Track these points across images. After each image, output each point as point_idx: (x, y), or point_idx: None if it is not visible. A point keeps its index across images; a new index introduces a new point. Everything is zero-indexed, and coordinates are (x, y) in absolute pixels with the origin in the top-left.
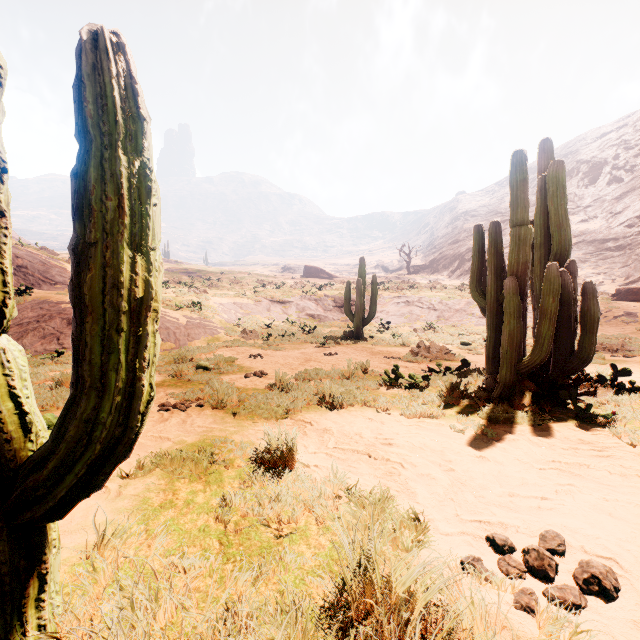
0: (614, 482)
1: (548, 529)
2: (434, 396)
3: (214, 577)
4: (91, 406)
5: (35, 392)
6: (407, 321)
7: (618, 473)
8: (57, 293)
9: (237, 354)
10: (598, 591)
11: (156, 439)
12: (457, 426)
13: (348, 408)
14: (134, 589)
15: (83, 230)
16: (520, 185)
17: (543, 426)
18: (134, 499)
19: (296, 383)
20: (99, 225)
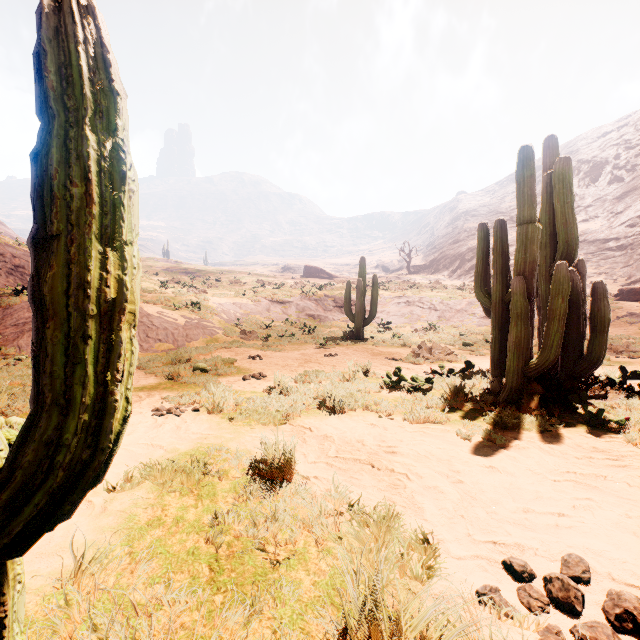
0: (635, 496)
1: (570, 552)
2: (438, 400)
3: (202, 611)
4: (52, 426)
5: (27, 395)
6: (408, 321)
7: (638, 485)
8: None
9: (236, 355)
10: (633, 629)
11: (148, 447)
12: (463, 432)
13: (349, 413)
14: (111, 627)
15: (44, 221)
16: (527, 181)
17: (553, 432)
18: (120, 516)
19: (295, 386)
20: (62, 215)
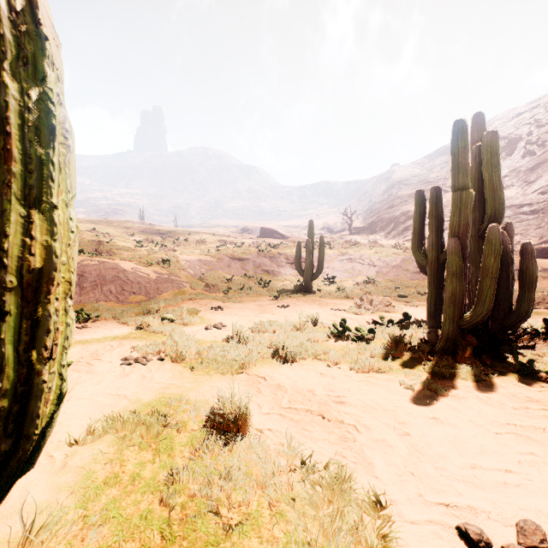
0: None
1: (524, 517)
2: (380, 349)
3: None
4: None
5: None
6: (350, 276)
7: None
8: None
9: (200, 306)
10: None
11: (113, 397)
12: (405, 382)
13: (300, 362)
14: None
15: None
16: (461, 152)
17: (489, 382)
18: (78, 472)
19: (252, 335)
20: None
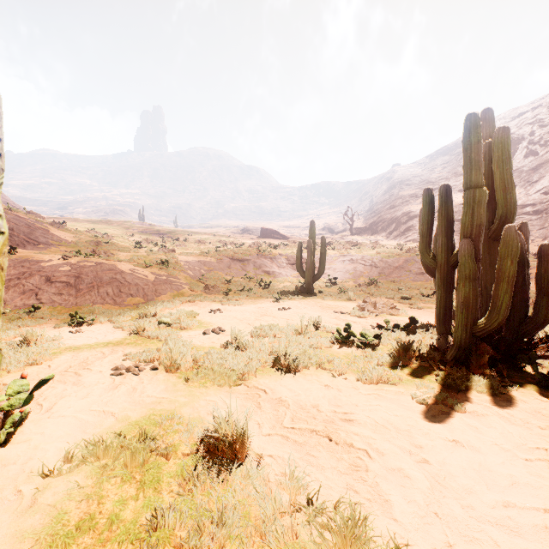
0: None
1: None
2: (388, 357)
3: None
4: None
5: None
6: (352, 277)
7: None
8: (39, 252)
9: (199, 309)
10: None
11: (99, 414)
12: (418, 395)
13: (303, 371)
14: None
15: None
16: (474, 147)
17: (508, 396)
18: (48, 513)
19: (252, 341)
20: None
